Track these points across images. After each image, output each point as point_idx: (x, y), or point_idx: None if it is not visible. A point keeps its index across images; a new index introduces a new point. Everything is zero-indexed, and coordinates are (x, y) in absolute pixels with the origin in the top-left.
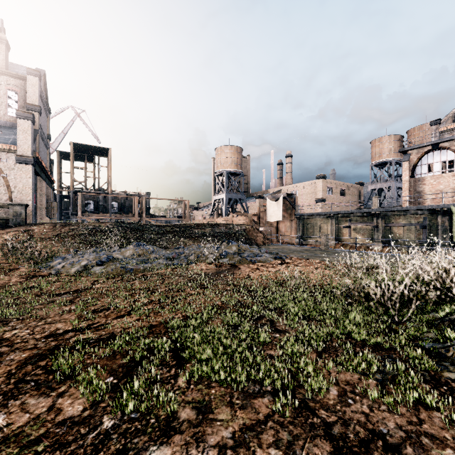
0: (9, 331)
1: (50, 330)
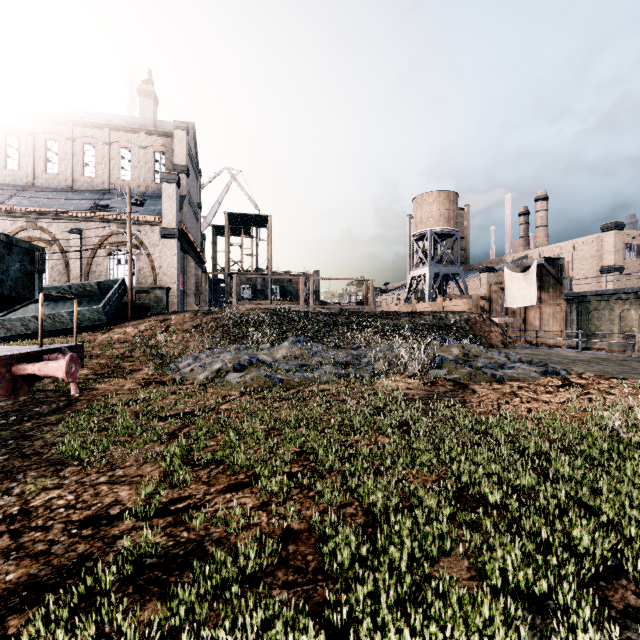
0: (47, 491)
1: (103, 502)
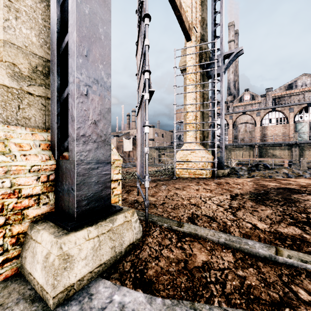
0: None
1: None
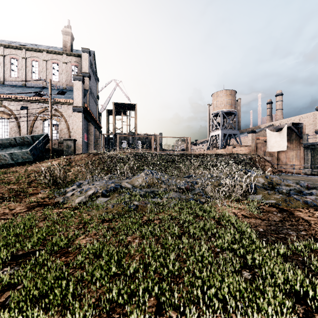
0: None
1: None
